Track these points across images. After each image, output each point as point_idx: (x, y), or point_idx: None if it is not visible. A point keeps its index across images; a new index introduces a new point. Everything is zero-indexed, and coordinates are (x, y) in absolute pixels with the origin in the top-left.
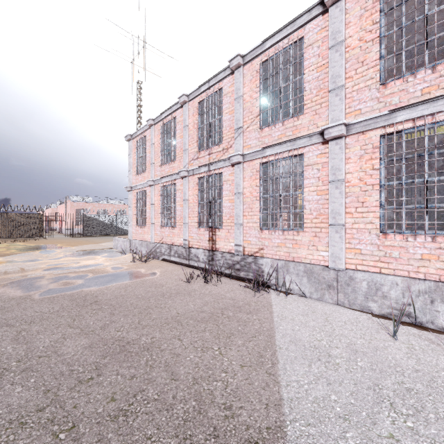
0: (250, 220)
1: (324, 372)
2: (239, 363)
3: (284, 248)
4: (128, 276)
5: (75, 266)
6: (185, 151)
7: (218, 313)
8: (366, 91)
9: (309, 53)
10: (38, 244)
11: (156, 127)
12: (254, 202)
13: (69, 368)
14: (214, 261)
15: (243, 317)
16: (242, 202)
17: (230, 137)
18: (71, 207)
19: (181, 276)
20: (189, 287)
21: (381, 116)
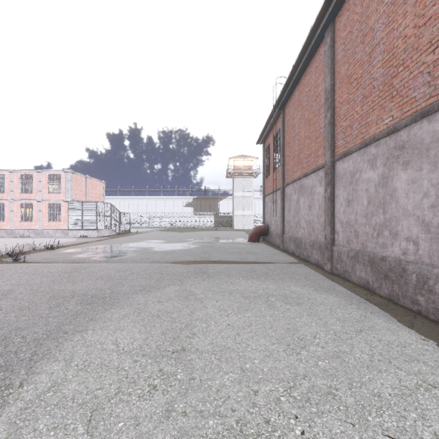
0: None
1: None
2: None
3: None
4: None
5: None
6: None
7: None
8: (18, 193)
9: (6, 179)
10: None
11: None
12: None
13: None
14: None
15: None
16: None
17: None
18: None
19: None
20: None
21: (20, 199)
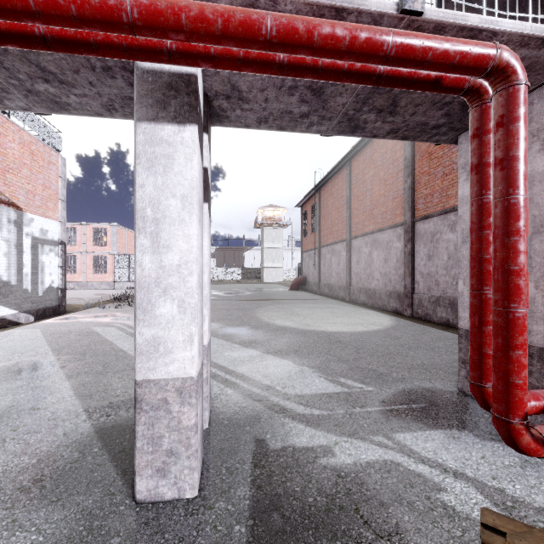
0: None
1: None
2: None
3: None
4: None
5: None
6: None
7: None
8: None
9: None
10: None
11: None
12: None
13: None
14: None
15: None
16: None
17: None
18: None
19: None
20: None
21: None
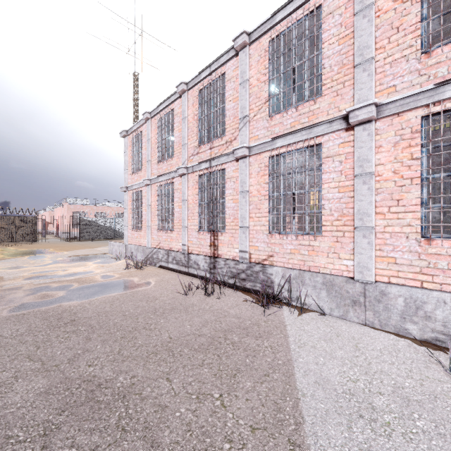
0: (257, 223)
1: (372, 440)
2: (249, 423)
3: (298, 256)
4: (118, 286)
5: (61, 274)
6: (184, 146)
7: (220, 337)
8: (403, 63)
9: (329, 22)
10: (29, 249)
11: (153, 121)
12: (262, 202)
13: (5, 433)
14: (215, 269)
15: (251, 343)
16: (248, 202)
17: (234, 128)
18: (67, 210)
19: (178, 286)
20: (187, 301)
21: (424, 92)
